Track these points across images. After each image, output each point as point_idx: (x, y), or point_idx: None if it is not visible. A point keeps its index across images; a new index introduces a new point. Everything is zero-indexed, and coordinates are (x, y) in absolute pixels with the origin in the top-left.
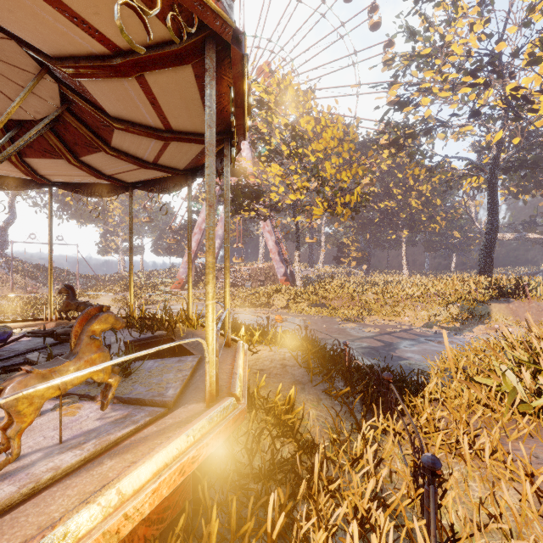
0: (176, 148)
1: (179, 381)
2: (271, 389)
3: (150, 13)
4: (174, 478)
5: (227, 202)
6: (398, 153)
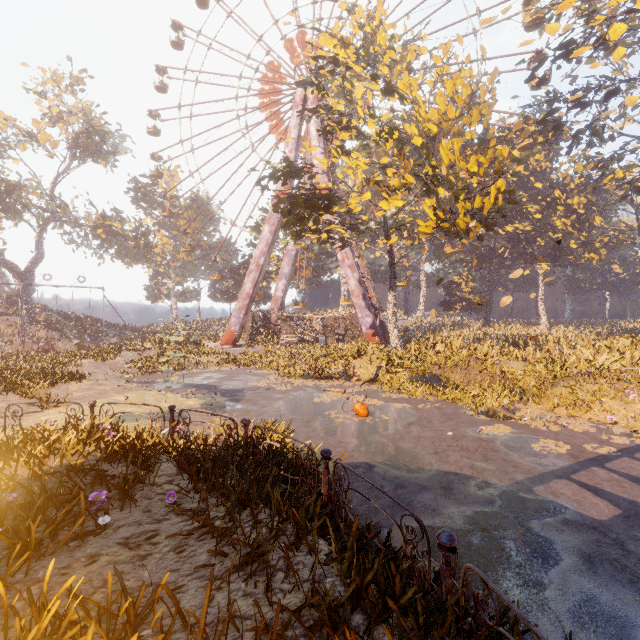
0: None
1: None
2: None
3: None
4: None
5: None
6: (547, 141)
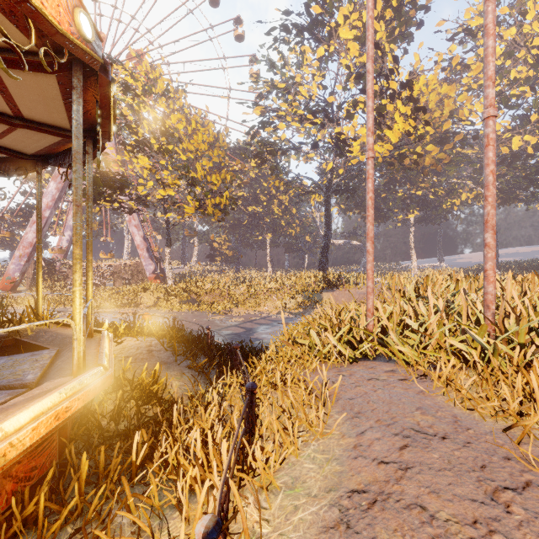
0: (25, 133)
1: (38, 368)
2: (137, 371)
3: (25, 48)
4: (50, 422)
5: (90, 198)
6: (262, 165)
